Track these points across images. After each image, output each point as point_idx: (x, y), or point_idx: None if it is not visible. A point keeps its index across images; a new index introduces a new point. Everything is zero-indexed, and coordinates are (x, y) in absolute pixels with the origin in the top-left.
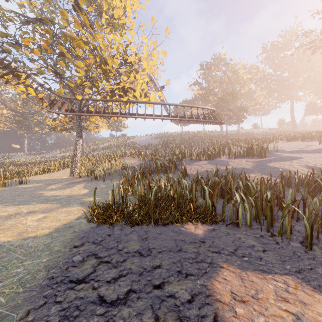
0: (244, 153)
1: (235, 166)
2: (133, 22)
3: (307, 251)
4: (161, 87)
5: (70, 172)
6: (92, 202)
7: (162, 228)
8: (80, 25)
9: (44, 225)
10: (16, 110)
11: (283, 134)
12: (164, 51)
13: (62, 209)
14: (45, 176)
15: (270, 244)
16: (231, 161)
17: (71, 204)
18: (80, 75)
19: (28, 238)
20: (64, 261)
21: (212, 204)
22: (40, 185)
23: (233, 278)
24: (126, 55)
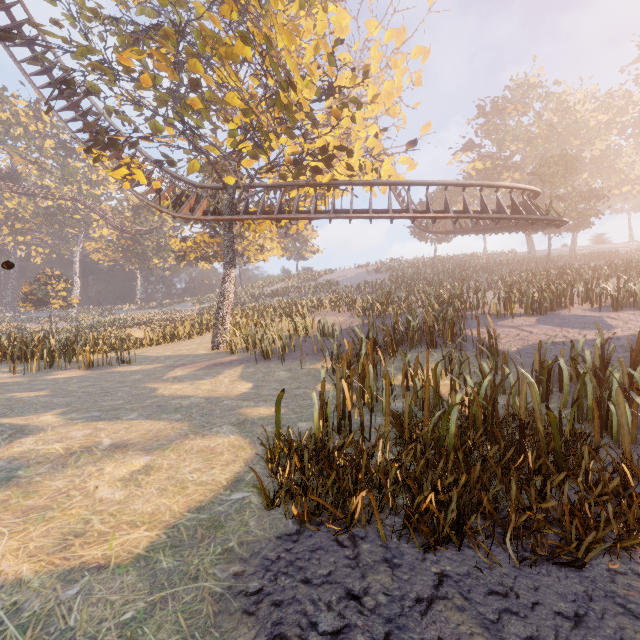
0: None
1: (636, 331)
2: (341, 9)
3: None
4: (410, 143)
5: (212, 341)
6: (265, 420)
7: (556, 574)
8: (234, 5)
9: (139, 506)
10: (122, 228)
11: None
12: (424, 47)
13: (192, 439)
14: (166, 348)
15: None
16: (612, 318)
17: (215, 423)
18: (233, 127)
19: (80, 571)
20: None
21: None
22: (154, 368)
23: None
24: (332, 68)
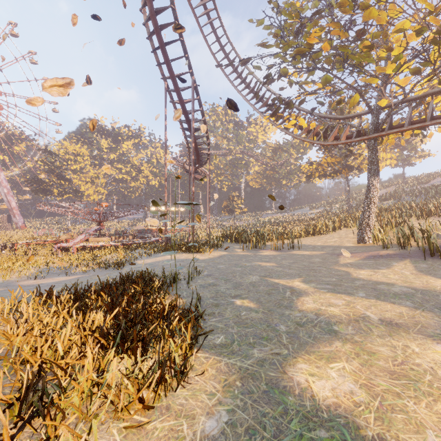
0: None
1: None
2: None
3: None
4: None
5: (358, 236)
6: None
7: None
8: None
9: None
10: (267, 164)
11: None
12: None
13: None
14: (314, 240)
15: None
16: None
17: None
18: (396, 53)
19: None
20: None
21: None
22: (321, 254)
23: None
24: None
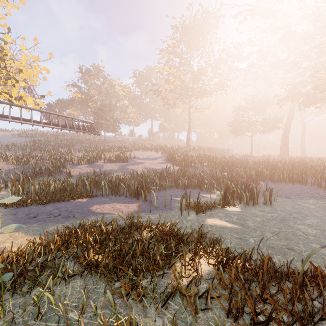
0: (115, 159)
1: (107, 169)
2: (2, 15)
3: (125, 198)
4: (42, 96)
5: None
6: None
7: (63, 202)
8: None
9: None
10: None
11: (145, 144)
12: (48, 69)
13: None
14: None
15: (114, 199)
16: (105, 165)
17: None
18: None
19: None
20: (15, 217)
21: (91, 189)
22: None
23: (97, 206)
24: (2, 62)
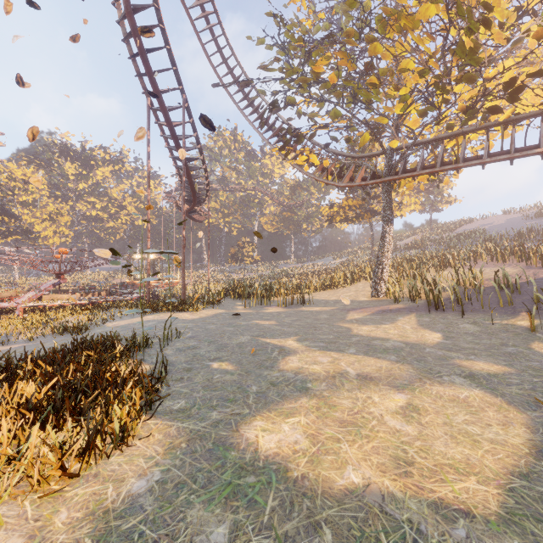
0: None
1: None
2: None
3: None
4: None
5: (372, 289)
6: (498, 377)
7: None
8: None
9: (444, 449)
10: (284, 204)
11: None
12: None
13: (431, 385)
14: (329, 294)
15: None
16: None
17: (440, 371)
18: (403, 92)
19: (447, 508)
20: None
21: None
22: (331, 309)
23: None
24: None
